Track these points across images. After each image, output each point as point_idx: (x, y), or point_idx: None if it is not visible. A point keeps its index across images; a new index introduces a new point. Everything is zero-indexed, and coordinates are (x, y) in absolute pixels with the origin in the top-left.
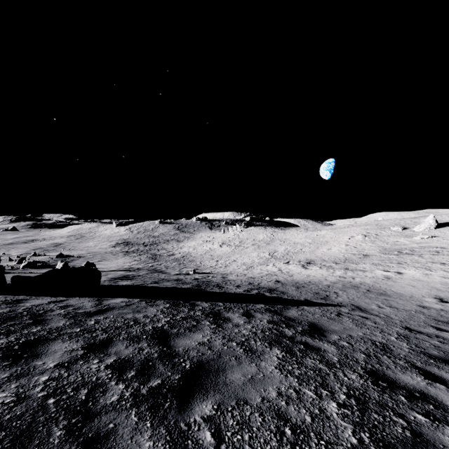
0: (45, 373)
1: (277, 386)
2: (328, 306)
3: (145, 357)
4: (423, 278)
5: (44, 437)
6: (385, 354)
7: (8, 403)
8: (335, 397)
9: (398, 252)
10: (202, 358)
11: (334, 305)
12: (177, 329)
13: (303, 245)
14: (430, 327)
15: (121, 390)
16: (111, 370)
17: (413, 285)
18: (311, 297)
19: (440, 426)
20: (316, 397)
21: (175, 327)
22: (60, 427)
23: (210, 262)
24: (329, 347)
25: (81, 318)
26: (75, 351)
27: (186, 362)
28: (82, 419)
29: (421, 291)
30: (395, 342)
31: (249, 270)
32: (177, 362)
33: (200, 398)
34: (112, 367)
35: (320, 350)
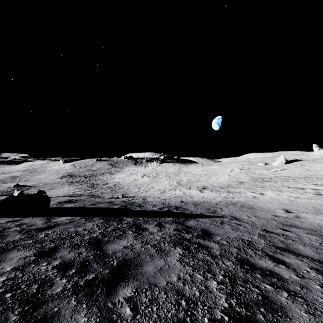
0: (4, 275)
1: (178, 273)
2: (215, 217)
3: (83, 259)
4: (276, 197)
5: (2, 322)
6: (250, 248)
7: None
8: (216, 278)
9: (262, 180)
10: (126, 257)
11: (219, 217)
12: (108, 237)
13: (200, 175)
14: (279, 229)
15: (64, 283)
16: (56, 270)
17: (270, 202)
18: (204, 212)
19: (280, 291)
20: (203, 279)
21: (107, 237)
22: (15, 313)
23: (134, 189)
24: (214, 245)
25: (33, 233)
26: (28, 257)
27: (114, 260)
28: (33, 307)
29: (275, 205)
30: (256, 239)
31: (162, 194)
32: (107, 261)
33: (123, 285)
34: (57, 267)
35: (208, 247)
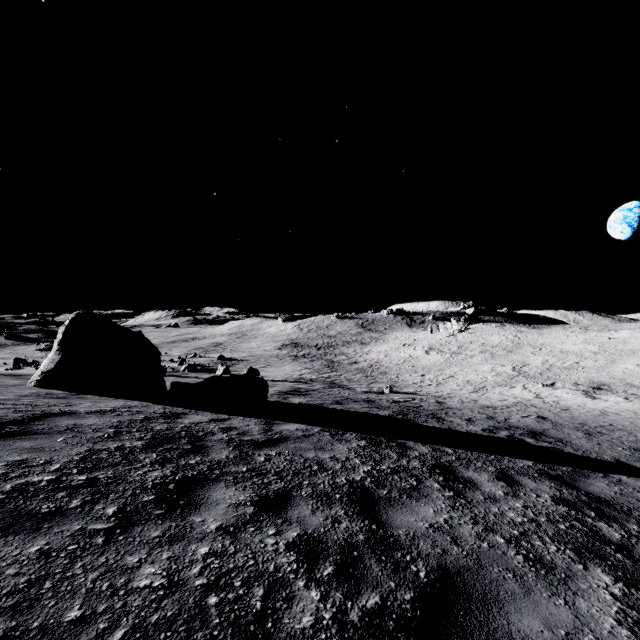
0: (205, 540)
1: None
2: None
3: (344, 538)
4: None
5: None
6: None
7: (157, 587)
8: None
9: None
10: (445, 562)
11: None
12: (387, 490)
13: (580, 355)
14: None
15: (316, 603)
16: (295, 555)
17: None
18: (628, 457)
19: None
20: None
21: (383, 486)
22: None
23: (411, 377)
24: None
25: (247, 450)
26: (242, 506)
27: (417, 564)
28: None
29: None
30: None
31: (479, 393)
32: (400, 560)
33: None
34: (296, 548)
35: None
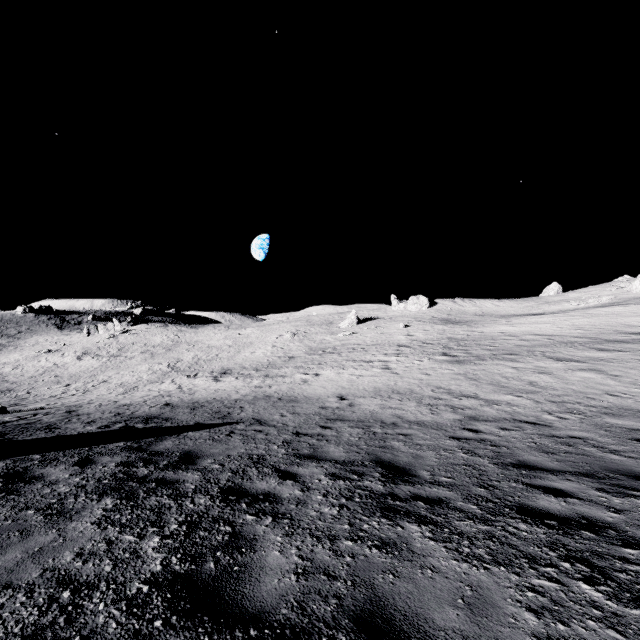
0: None
1: (81, 546)
2: (223, 425)
3: None
4: (335, 378)
5: None
6: (256, 466)
7: None
8: (164, 530)
9: (323, 351)
10: None
11: (232, 423)
12: None
13: (221, 349)
14: (318, 427)
15: None
16: None
17: (325, 387)
18: (206, 419)
19: (264, 518)
20: (136, 539)
21: None
22: None
23: (51, 389)
24: (192, 476)
25: None
26: None
27: None
28: None
29: (329, 392)
30: (275, 450)
31: (128, 394)
32: None
33: None
34: None
35: (178, 482)
